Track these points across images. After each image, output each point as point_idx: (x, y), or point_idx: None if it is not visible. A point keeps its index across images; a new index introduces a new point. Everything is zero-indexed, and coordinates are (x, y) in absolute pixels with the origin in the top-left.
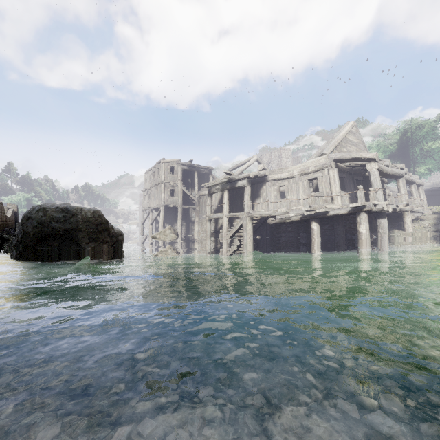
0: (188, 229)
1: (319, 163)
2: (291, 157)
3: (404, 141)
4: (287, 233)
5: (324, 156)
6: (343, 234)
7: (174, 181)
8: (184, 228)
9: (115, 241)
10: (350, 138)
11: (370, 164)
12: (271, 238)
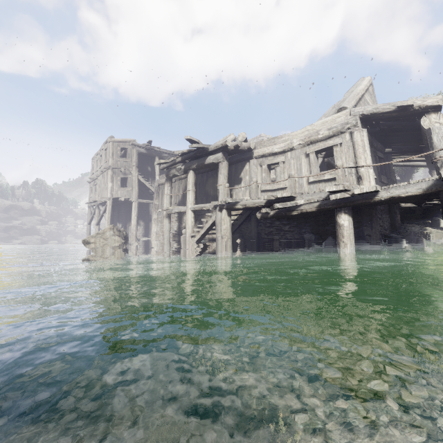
0: (147, 231)
1: (335, 123)
2: None
3: None
4: (283, 234)
5: (345, 111)
6: (379, 234)
7: (127, 167)
8: (142, 229)
9: None
10: (368, 99)
11: (430, 117)
12: (259, 241)
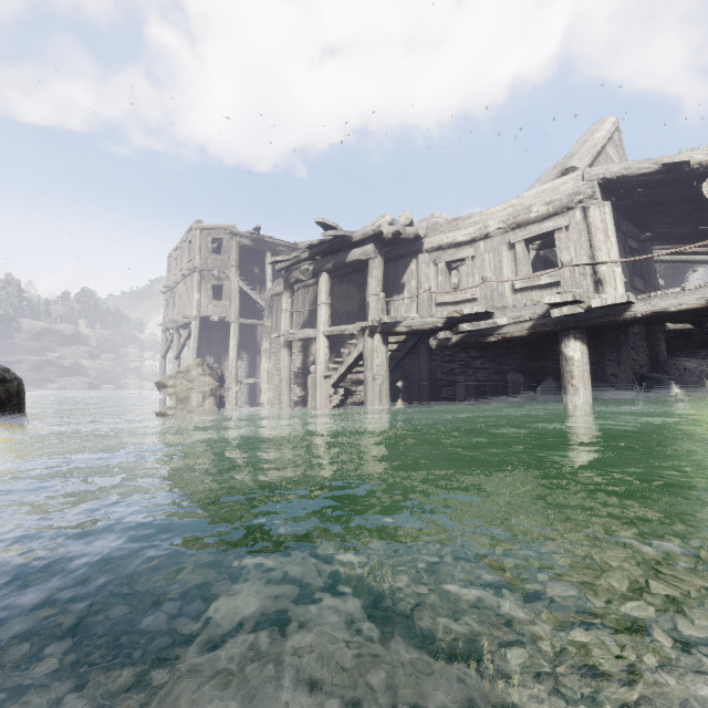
0: (252, 368)
1: (558, 193)
2: None
3: None
4: (472, 373)
5: (574, 174)
6: (631, 373)
7: (223, 269)
8: (245, 365)
9: None
10: (611, 153)
11: None
12: (432, 385)
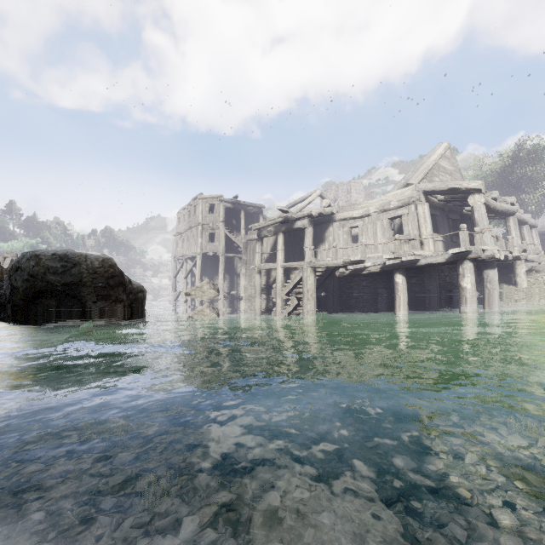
0: (232, 284)
1: (404, 196)
2: (363, 192)
3: (509, 171)
4: (361, 289)
5: (411, 187)
6: (436, 289)
7: (215, 223)
8: (227, 282)
9: (134, 299)
10: (444, 164)
11: (474, 197)
12: (340, 295)
